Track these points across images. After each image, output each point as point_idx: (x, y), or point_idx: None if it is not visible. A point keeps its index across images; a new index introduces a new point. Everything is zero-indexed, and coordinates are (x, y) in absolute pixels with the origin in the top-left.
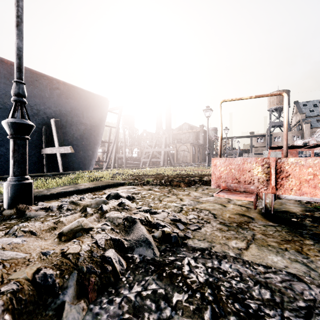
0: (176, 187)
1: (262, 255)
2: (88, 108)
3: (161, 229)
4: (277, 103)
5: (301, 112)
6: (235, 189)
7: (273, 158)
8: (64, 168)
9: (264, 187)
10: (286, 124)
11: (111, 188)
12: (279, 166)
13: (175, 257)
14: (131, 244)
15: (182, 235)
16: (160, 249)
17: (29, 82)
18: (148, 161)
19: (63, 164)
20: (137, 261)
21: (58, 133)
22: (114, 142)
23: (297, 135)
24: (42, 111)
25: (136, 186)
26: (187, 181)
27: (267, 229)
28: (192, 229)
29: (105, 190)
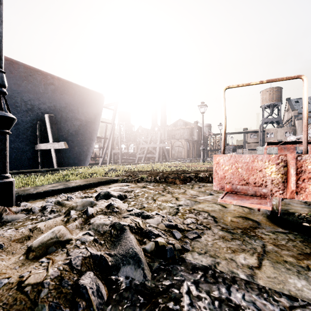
0: (171, 184)
1: (280, 277)
2: (83, 104)
3: (154, 240)
4: (269, 100)
5: (293, 108)
6: (242, 192)
7: (292, 155)
8: (59, 164)
9: (280, 191)
10: (306, 113)
11: (103, 186)
12: (299, 165)
13: (171, 281)
14: (117, 261)
15: (179, 247)
16: (153, 267)
17: (22, 77)
18: (144, 157)
19: (57, 160)
20: (122, 287)
21: (52, 129)
22: (109, 138)
23: (290, 131)
24: (37, 107)
25: (129, 183)
26: (182, 178)
27: (278, 238)
28: (190, 238)
29: (97, 187)
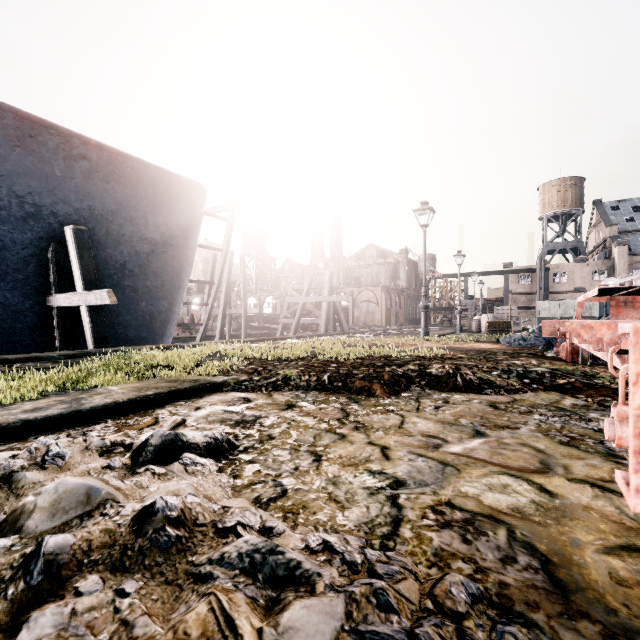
0: (362, 395)
1: None
2: (157, 206)
3: None
4: (558, 205)
5: (608, 222)
6: None
7: None
8: (98, 340)
9: None
10: None
11: (182, 401)
12: None
13: None
14: None
15: None
16: None
17: (12, 140)
18: (294, 324)
19: (94, 330)
20: None
21: (83, 260)
22: (218, 281)
23: (601, 269)
24: (48, 209)
25: (253, 394)
26: (388, 379)
27: None
28: None
29: (163, 407)
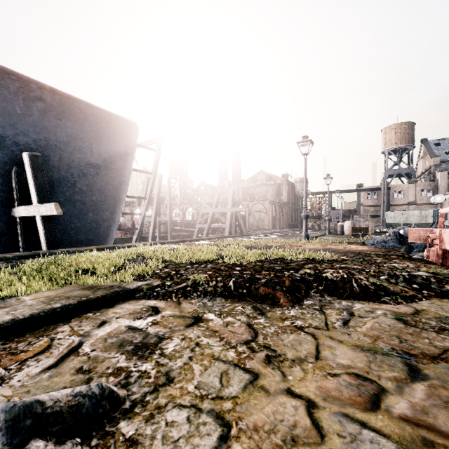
0: (266, 304)
1: None
2: (100, 138)
3: None
4: (396, 142)
5: (432, 154)
6: None
7: None
8: (50, 243)
9: None
10: None
11: (91, 313)
12: None
13: None
14: None
15: None
16: None
17: None
18: (206, 228)
19: (47, 235)
20: None
21: (37, 179)
22: (149, 197)
23: (428, 188)
24: (11, 140)
25: (163, 301)
26: (289, 285)
27: None
28: None
29: (67, 322)
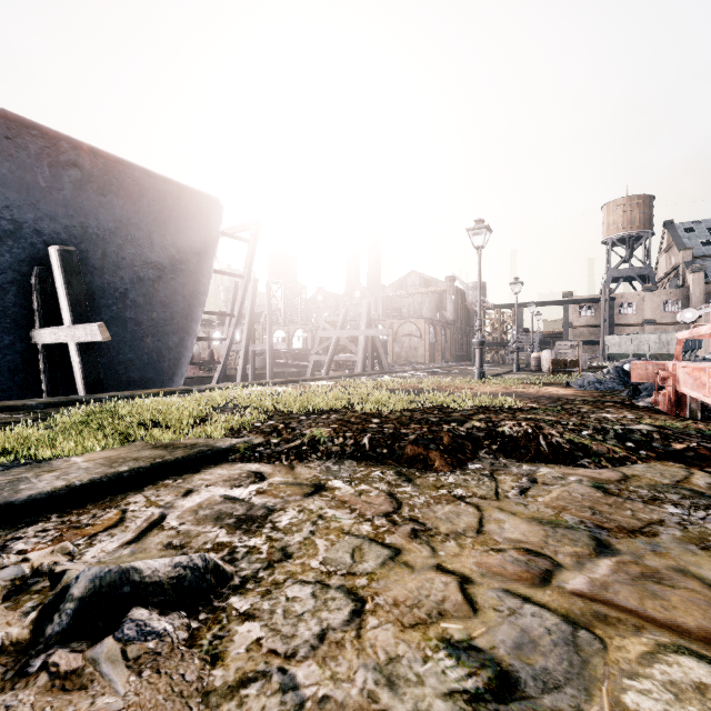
0: (415, 468)
1: None
2: (165, 224)
3: None
4: (624, 226)
5: (681, 246)
6: None
7: None
8: (90, 383)
9: None
10: None
11: (170, 479)
12: None
13: None
14: None
15: None
16: None
17: None
18: (327, 361)
19: (85, 372)
20: None
21: (71, 287)
22: (238, 313)
23: (674, 299)
24: (30, 227)
25: (269, 465)
26: (449, 443)
27: None
28: None
29: (139, 491)
